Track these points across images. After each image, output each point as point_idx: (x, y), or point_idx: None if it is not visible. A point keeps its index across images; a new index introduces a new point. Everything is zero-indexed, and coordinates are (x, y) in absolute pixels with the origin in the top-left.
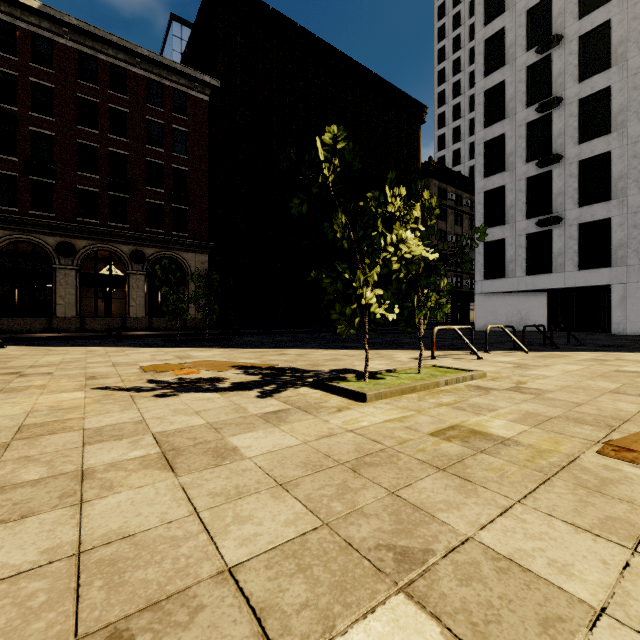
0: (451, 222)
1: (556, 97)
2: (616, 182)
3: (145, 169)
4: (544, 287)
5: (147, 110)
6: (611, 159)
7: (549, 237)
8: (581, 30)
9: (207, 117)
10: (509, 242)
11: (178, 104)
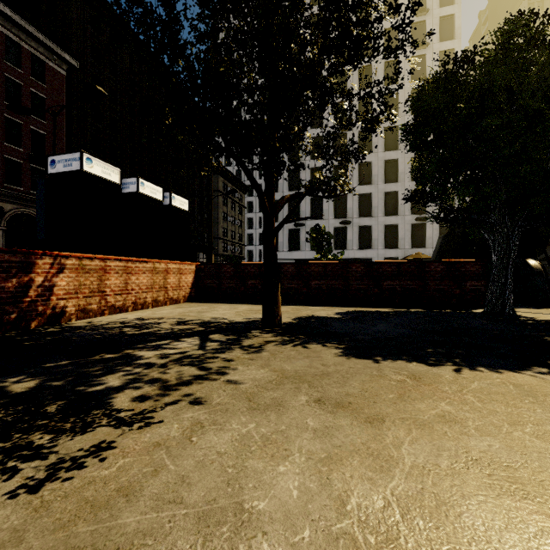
0: (230, 208)
1: (303, 163)
2: (325, 212)
3: (2, 124)
4: (296, 258)
5: (5, 66)
6: (323, 201)
7: (298, 232)
8: (312, 134)
9: (64, 89)
10: (280, 232)
11: (35, 69)
